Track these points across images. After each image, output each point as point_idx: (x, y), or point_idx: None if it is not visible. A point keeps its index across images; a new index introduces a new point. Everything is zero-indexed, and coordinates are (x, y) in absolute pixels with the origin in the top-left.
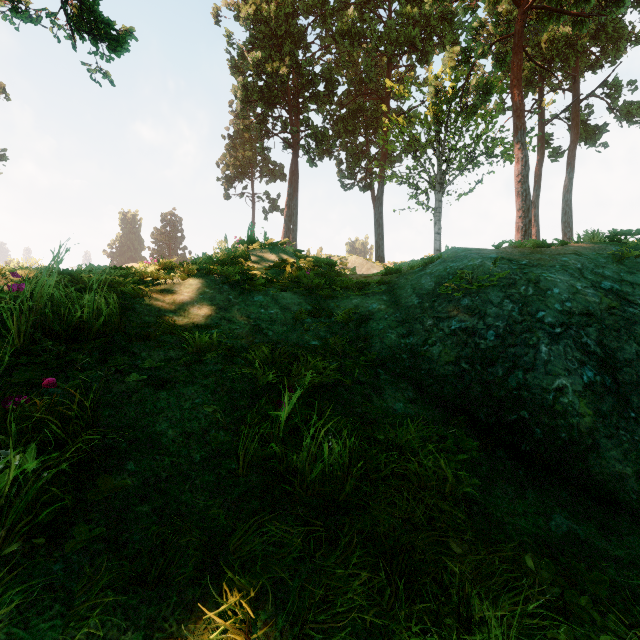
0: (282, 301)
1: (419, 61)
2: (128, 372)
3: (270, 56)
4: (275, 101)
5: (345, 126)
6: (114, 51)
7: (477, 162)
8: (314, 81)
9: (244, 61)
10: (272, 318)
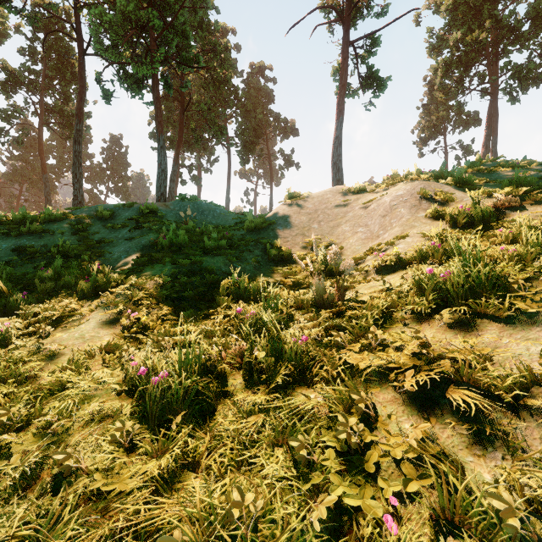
0: (505, 173)
1: None
2: None
3: (468, 29)
4: (472, 62)
5: None
6: (381, 92)
7: None
8: (516, 27)
9: (442, 43)
10: (501, 177)
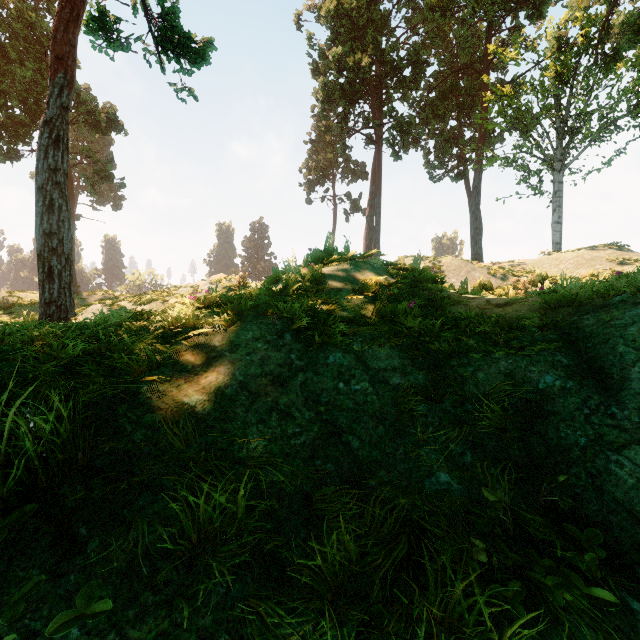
0: (373, 363)
1: (529, 17)
2: (24, 634)
3: (351, 49)
4: (356, 96)
5: (434, 111)
6: (195, 65)
7: (615, 127)
8: (399, 66)
9: (325, 61)
10: (357, 403)
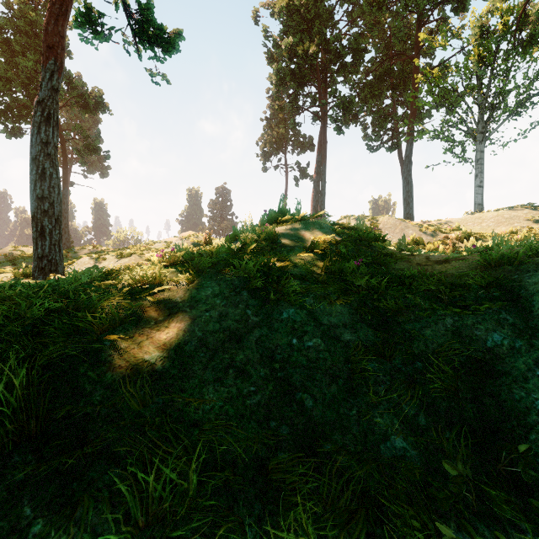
0: (324, 319)
1: (454, 9)
2: None
3: (301, 40)
4: (305, 80)
5: (371, 91)
6: (167, 53)
7: (530, 103)
8: (341, 54)
9: (278, 50)
10: (310, 360)
